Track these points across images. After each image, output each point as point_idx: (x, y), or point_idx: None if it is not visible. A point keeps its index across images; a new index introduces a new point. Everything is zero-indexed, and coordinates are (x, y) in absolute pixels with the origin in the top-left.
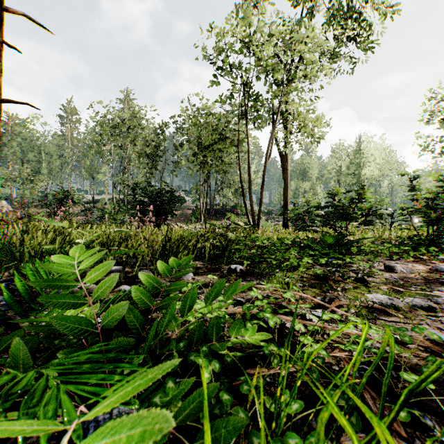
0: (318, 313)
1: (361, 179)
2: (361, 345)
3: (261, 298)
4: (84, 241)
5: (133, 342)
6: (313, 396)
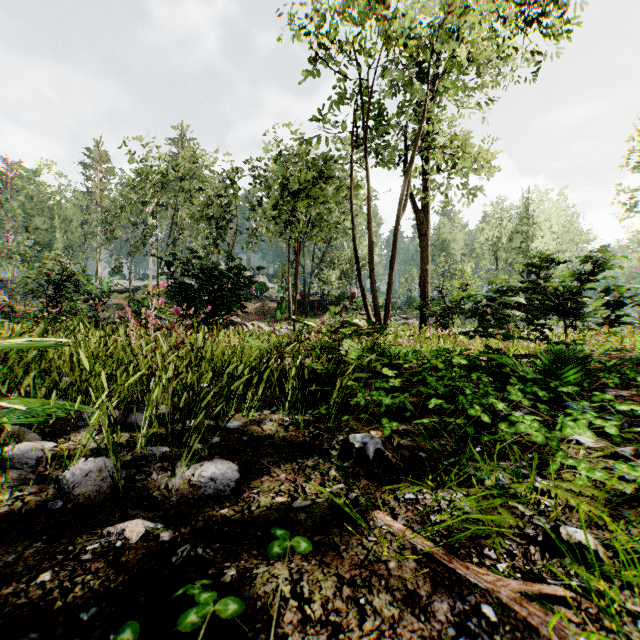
0: None
1: (530, 256)
2: None
3: None
4: None
5: None
6: None
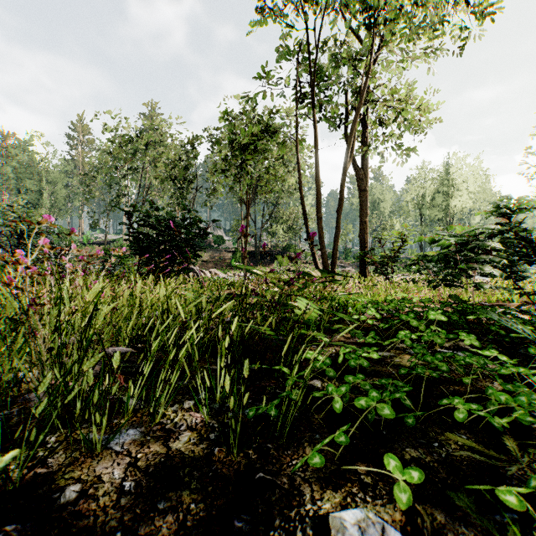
0: None
1: (450, 212)
2: None
3: None
4: None
5: None
6: None
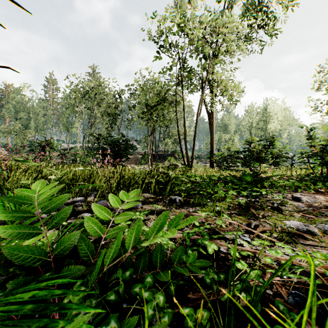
0: (246, 238)
1: (267, 132)
2: (313, 284)
3: (197, 225)
4: (55, 177)
5: (83, 269)
6: (253, 324)
